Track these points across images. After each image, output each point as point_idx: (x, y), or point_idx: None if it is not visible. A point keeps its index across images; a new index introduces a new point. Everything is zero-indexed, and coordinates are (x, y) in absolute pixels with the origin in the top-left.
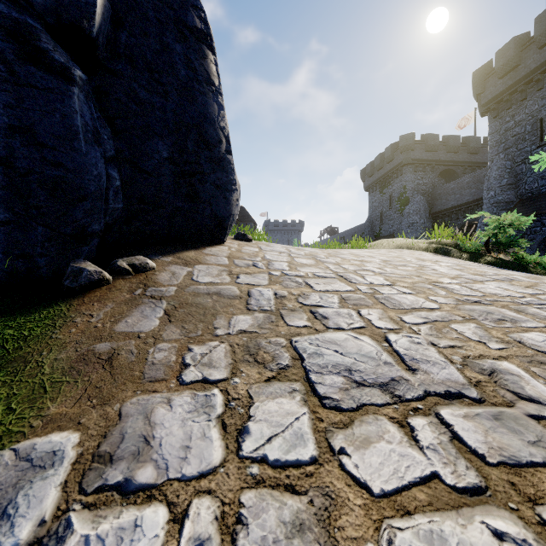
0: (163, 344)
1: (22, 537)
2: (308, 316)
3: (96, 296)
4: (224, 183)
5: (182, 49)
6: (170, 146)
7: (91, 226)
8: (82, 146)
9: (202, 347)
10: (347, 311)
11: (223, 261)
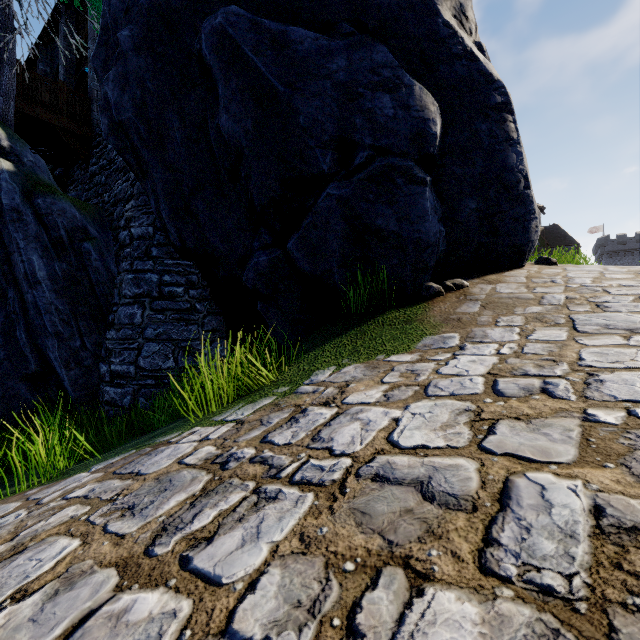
0: (483, 316)
1: (453, 345)
2: (591, 306)
3: (439, 300)
4: (522, 215)
5: (486, 126)
6: (476, 199)
7: (430, 263)
8: (429, 218)
9: (507, 317)
10: (634, 304)
11: (520, 280)
